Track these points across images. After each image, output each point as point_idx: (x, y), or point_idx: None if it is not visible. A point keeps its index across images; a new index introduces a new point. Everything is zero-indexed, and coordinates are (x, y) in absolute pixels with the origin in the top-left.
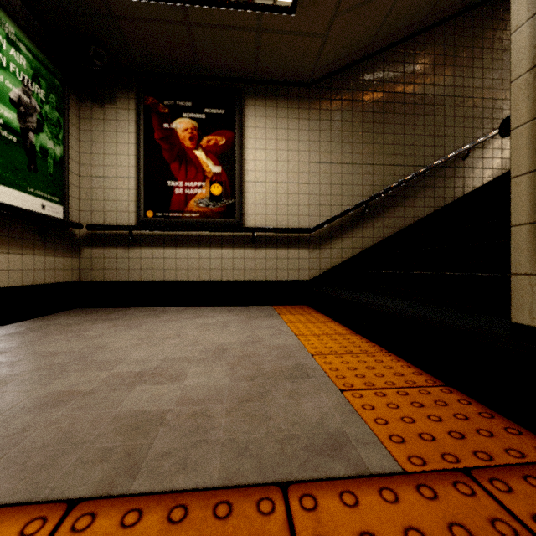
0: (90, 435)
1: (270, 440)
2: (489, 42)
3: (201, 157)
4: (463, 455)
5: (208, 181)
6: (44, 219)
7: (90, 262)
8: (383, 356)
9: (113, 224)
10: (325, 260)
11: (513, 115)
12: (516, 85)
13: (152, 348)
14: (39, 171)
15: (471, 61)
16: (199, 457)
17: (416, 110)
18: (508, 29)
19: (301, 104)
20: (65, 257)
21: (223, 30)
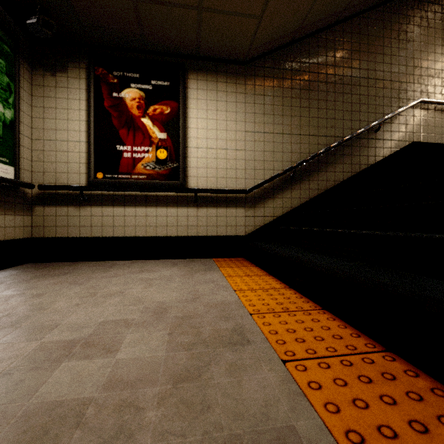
0: None
1: None
2: (396, 33)
3: (148, 124)
4: None
5: (155, 146)
6: None
7: (42, 220)
8: (318, 314)
9: (64, 184)
10: (259, 218)
11: None
12: None
13: (92, 309)
14: None
15: (382, 49)
16: None
17: (336, 89)
18: (411, 24)
19: (238, 79)
20: (16, 215)
21: (167, 7)
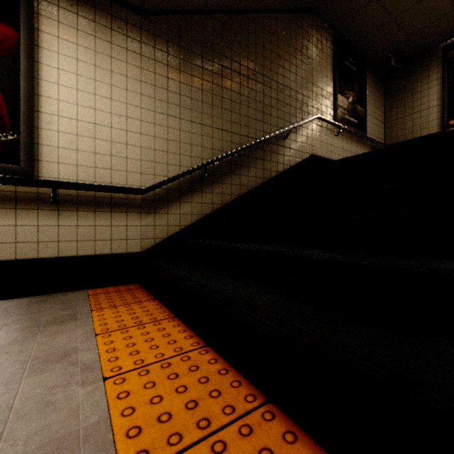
0: None
1: None
2: (300, 46)
3: None
4: None
5: None
6: None
7: None
8: (264, 422)
9: None
10: (161, 228)
11: None
12: None
13: None
14: None
15: (289, 57)
16: None
17: (250, 84)
18: (311, 42)
19: (130, 31)
20: None
21: None
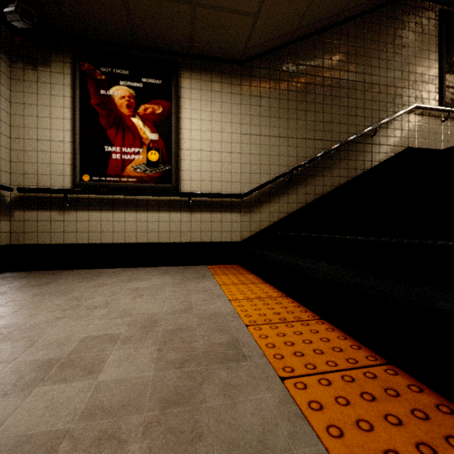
0: None
1: None
2: (391, 38)
3: (138, 124)
4: None
5: (146, 147)
6: None
7: (21, 225)
8: (317, 324)
9: (47, 187)
10: (255, 223)
11: None
12: None
13: (74, 323)
14: None
15: (378, 53)
16: None
17: (333, 92)
18: (406, 29)
19: (233, 80)
20: None
21: (158, 0)
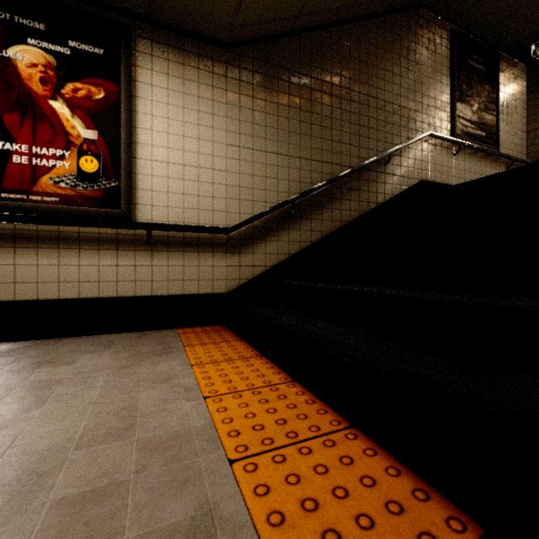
0: None
1: None
2: (405, 51)
3: (62, 111)
4: None
5: (76, 150)
6: None
7: None
8: (347, 440)
9: None
10: (246, 268)
11: None
12: None
13: None
14: None
15: (391, 66)
16: None
17: (343, 105)
18: (420, 44)
19: (216, 68)
20: None
21: None
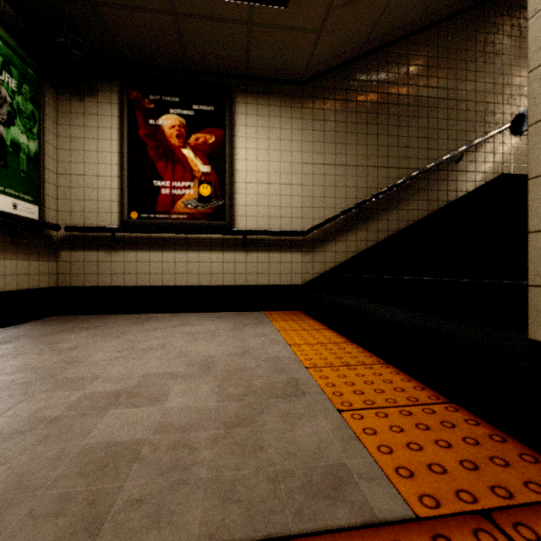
0: (48, 477)
1: (261, 477)
2: (481, 45)
3: (189, 155)
4: (480, 491)
5: (197, 181)
6: (16, 220)
7: (68, 266)
8: (381, 368)
9: (94, 225)
10: (318, 264)
11: (531, 109)
12: (534, 75)
13: (133, 362)
14: (10, 167)
15: (464, 64)
16: (177, 505)
17: (410, 112)
18: (500, 33)
19: (293, 102)
20: (41, 261)
21: (212, 22)
